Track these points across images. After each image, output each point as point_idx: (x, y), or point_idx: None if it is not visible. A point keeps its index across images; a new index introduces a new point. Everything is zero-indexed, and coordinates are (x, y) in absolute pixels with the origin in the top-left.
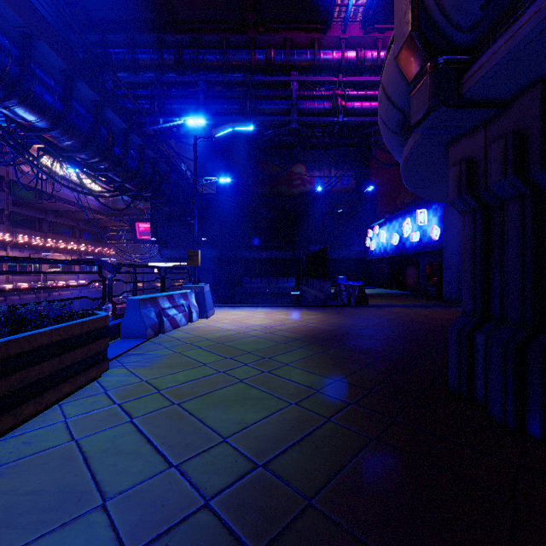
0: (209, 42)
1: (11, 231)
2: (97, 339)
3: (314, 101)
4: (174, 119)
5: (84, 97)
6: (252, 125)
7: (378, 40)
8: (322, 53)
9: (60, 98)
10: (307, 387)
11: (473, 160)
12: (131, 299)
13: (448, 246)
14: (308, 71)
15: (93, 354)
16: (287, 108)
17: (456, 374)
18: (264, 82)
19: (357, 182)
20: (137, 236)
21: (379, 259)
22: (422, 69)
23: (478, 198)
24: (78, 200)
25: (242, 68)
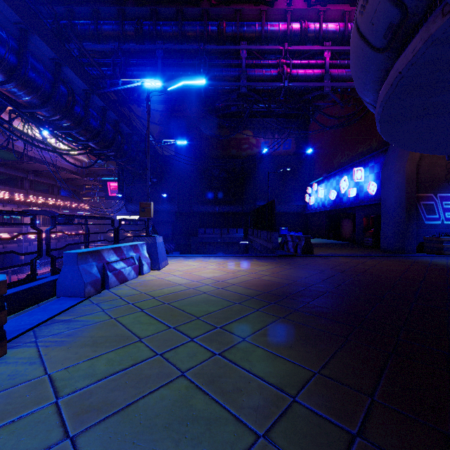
0: (166, 14)
1: None
2: None
3: (262, 69)
4: (132, 80)
5: (43, 55)
6: (204, 79)
7: (320, 12)
8: (269, 24)
9: (13, 51)
10: (277, 390)
11: None
12: (68, 253)
13: (386, 199)
14: (256, 41)
15: None
16: (238, 75)
17: None
18: (216, 50)
19: (297, 146)
20: (109, 194)
21: (317, 213)
22: None
23: None
24: (57, 162)
25: (196, 38)
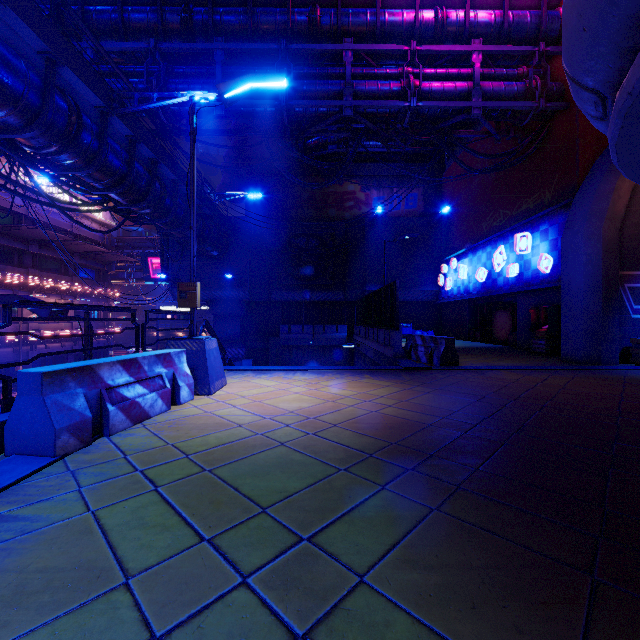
0: None
1: None
2: None
3: (376, 81)
4: (174, 94)
5: (26, 46)
6: (284, 79)
7: None
8: (387, 12)
9: None
10: None
11: None
12: (26, 372)
13: (570, 280)
14: (368, 38)
15: None
16: (339, 90)
17: None
18: (306, 52)
19: (425, 203)
20: (150, 274)
21: (456, 302)
22: None
23: None
24: (72, 228)
25: (276, 33)
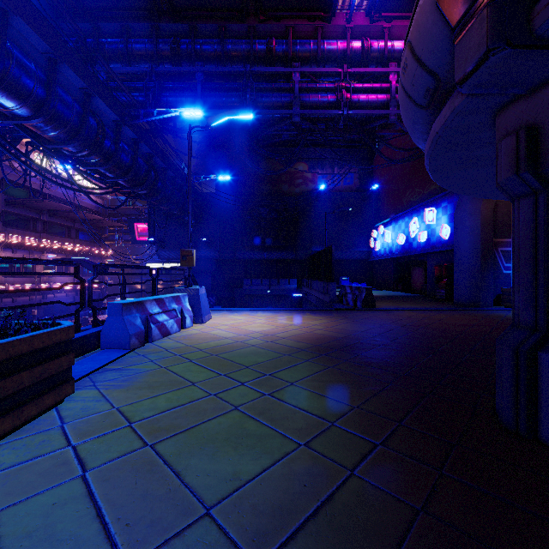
0: (207, 31)
1: (3, 231)
2: (56, 357)
3: (317, 94)
4: (169, 110)
5: (71, 85)
6: (251, 113)
7: (385, 29)
8: (325, 43)
9: (41, 83)
10: (319, 418)
11: (535, 128)
12: (113, 303)
13: (460, 245)
14: (311, 62)
15: (50, 375)
16: (290, 101)
17: (511, 404)
18: (264, 73)
19: (360, 180)
20: (136, 237)
21: (383, 260)
22: (475, 2)
23: (541, 176)
24: (74, 200)
25: (242, 59)
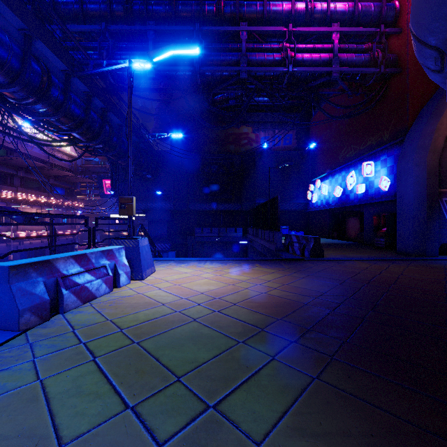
0: None
1: None
2: None
3: (263, 53)
4: (118, 61)
5: (9, 25)
6: (197, 47)
7: None
8: (271, 4)
9: None
10: None
11: None
12: None
13: (403, 196)
14: (257, 22)
15: None
16: (237, 59)
17: None
18: (213, 32)
19: (298, 141)
20: (104, 191)
21: (319, 211)
22: None
23: None
24: (49, 159)
25: (192, 19)
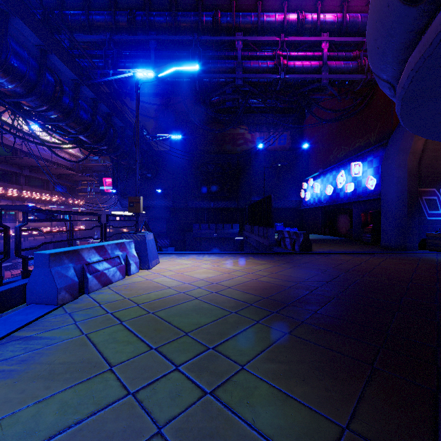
0: (160, 4)
1: None
2: None
3: (258, 60)
4: (123, 71)
5: (27, 41)
6: (197, 64)
7: (318, 3)
8: (265, 15)
9: None
10: None
11: None
12: (39, 253)
13: (387, 194)
14: (252, 32)
15: None
16: (233, 67)
17: None
18: (211, 42)
19: (292, 141)
20: (104, 189)
21: (312, 208)
22: None
23: None
24: (52, 158)
25: (191, 29)
